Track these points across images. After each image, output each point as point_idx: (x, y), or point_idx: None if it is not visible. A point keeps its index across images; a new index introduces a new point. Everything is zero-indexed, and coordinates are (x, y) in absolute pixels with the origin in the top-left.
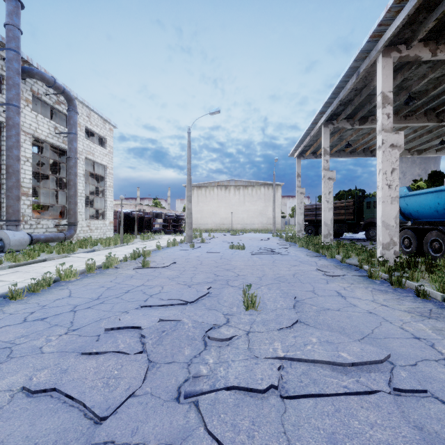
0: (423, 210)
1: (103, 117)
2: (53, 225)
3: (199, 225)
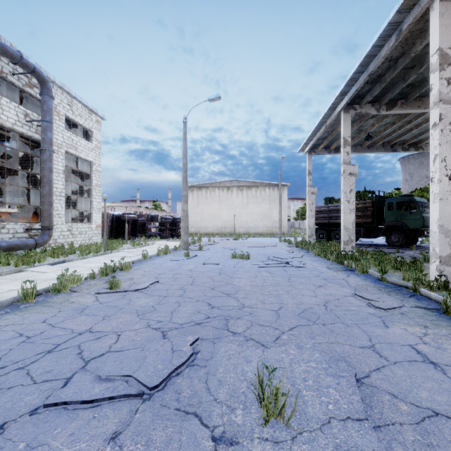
0: None
1: (89, 106)
2: (23, 230)
3: (199, 229)
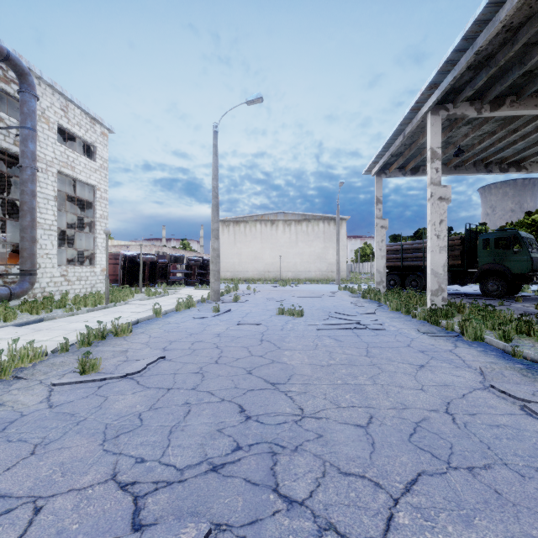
0: None
1: (90, 113)
2: None
3: (236, 273)
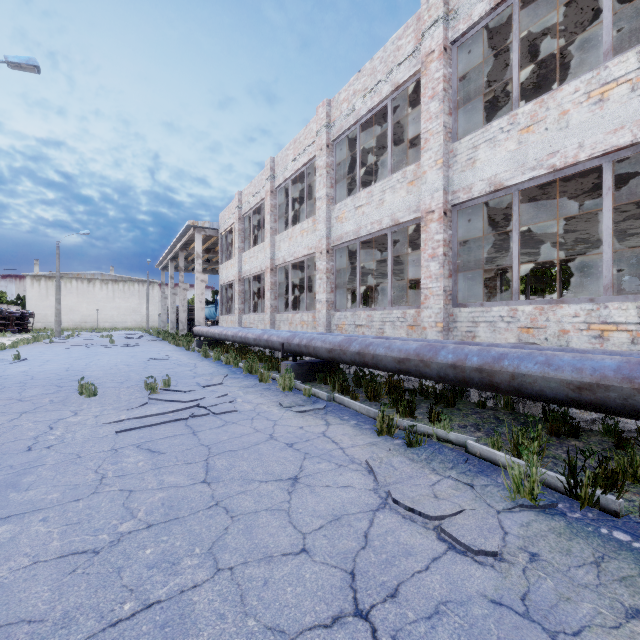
0: (207, 315)
1: None
2: None
3: (49, 324)
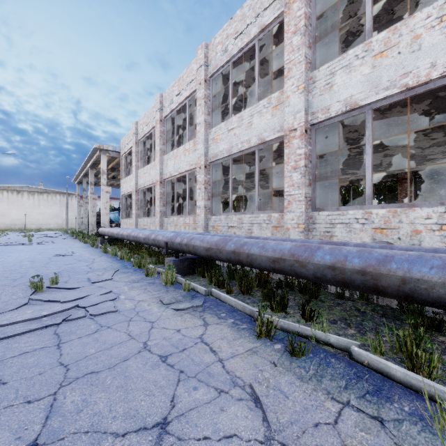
0: (113, 219)
1: None
2: None
3: None
